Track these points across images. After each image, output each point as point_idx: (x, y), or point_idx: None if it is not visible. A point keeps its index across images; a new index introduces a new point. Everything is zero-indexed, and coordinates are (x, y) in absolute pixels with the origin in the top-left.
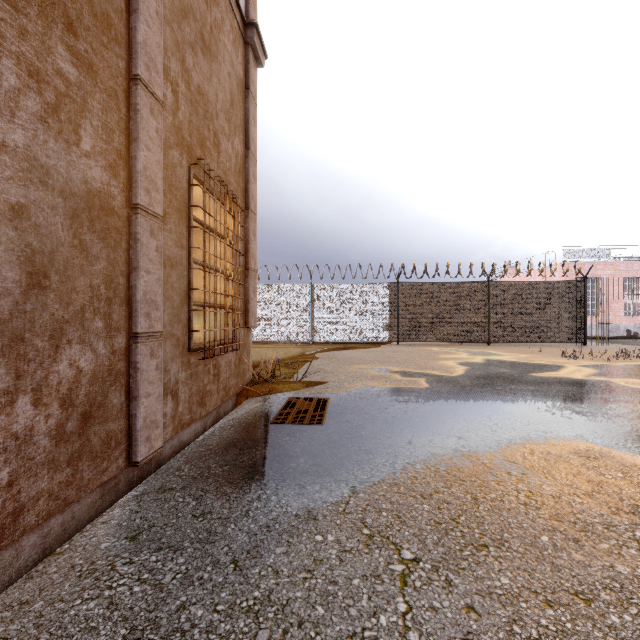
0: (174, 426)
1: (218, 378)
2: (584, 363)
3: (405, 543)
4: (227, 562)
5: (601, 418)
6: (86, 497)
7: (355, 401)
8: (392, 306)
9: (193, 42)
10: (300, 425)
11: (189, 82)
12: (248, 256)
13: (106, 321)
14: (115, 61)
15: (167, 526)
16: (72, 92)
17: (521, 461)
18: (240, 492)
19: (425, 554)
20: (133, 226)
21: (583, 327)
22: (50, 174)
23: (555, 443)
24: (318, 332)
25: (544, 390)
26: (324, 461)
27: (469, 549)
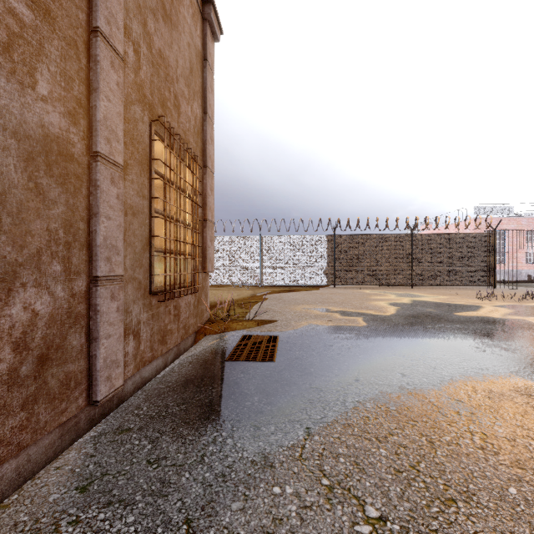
0: (136, 364)
1: (178, 318)
2: (498, 304)
3: (368, 496)
4: (179, 522)
5: (529, 355)
6: (44, 438)
7: (302, 338)
8: (329, 255)
9: (154, 9)
10: (253, 362)
11: (150, 45)
12: (206, 209)
13: (65, 265)
14: (75, 12)
15: (120, 474)
16: (27, 34)
17: (466, 399)
18: (196, 434)
19: (391, 511)
20: (93, 173)
21: (493, 272)
22: (1, 114)
23: (494, 380)
24: (266, 277)
25: (470, 328)
26: (277, 399)
27: (436, 504)
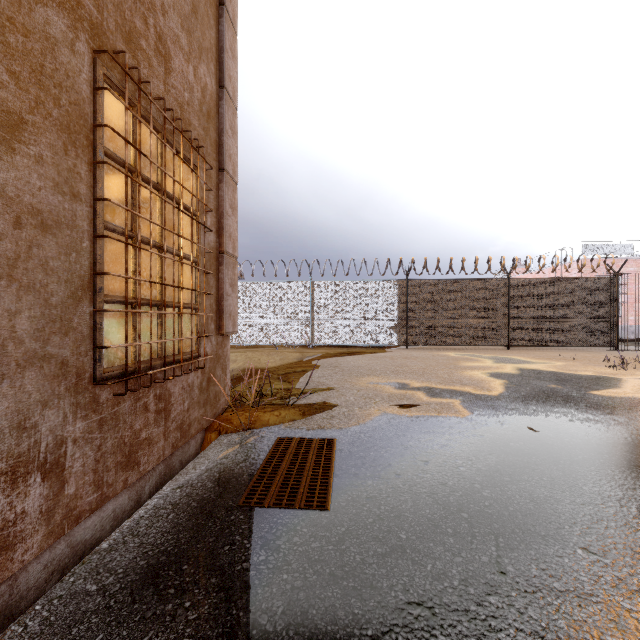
0: (51, 527)
1: (166, 414)
2: None
3: None
4: None
5: None
6: None
7: (375, 446)
8: (401, 306)
9: None
10: (289, 510)
11: None
12: (222, 236)
13: None
14: None
15: None
16: None
17: None
18: None
19: None
20: None
21: (615, 329)
22: None
23: None
24: (318, 334)
25: (635, 422)
26: None
27: None
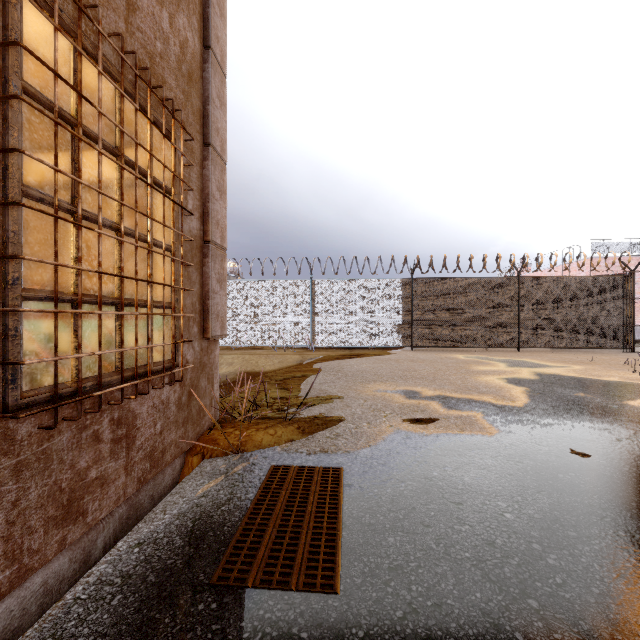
0: None
1: (129, 442)
2: None
3: None
4: None
5: None
6: None
7: (391, 479)
8: (405, 305)
9: None
10: (281, 594)
11: None
12: (208, 222)
13: None
14: None
15: None
16: None
17: None
18: None
19: None
20: None
21: (631, 330)
22: None
23: None
24: (319, 336)
25: None
26: None
27: None
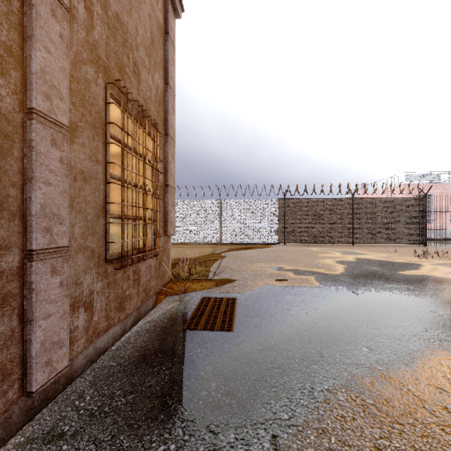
0: (88, 337)
1: (138, 282)
2: (435, 261)
3: None
4: None
5: None
6: None
7: (260, 301)
8: (280, 216)
9: None
10: (211, 331)
11: (106, 6)
12: (167, 175)
13: None
14: None
15: None
16: None
17: (449, 387)
18: (138, 447)
19: None
20: (27, 132)
21: (424, 232)
22: None
23: None
24: (225, 236)
25: (419, 289)
26: (237, 387)
27: None
